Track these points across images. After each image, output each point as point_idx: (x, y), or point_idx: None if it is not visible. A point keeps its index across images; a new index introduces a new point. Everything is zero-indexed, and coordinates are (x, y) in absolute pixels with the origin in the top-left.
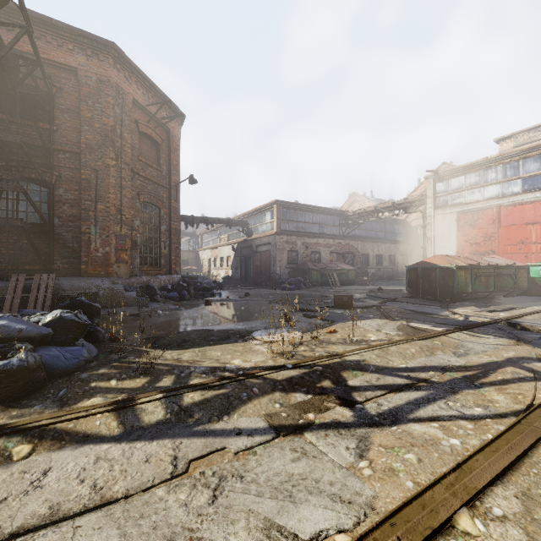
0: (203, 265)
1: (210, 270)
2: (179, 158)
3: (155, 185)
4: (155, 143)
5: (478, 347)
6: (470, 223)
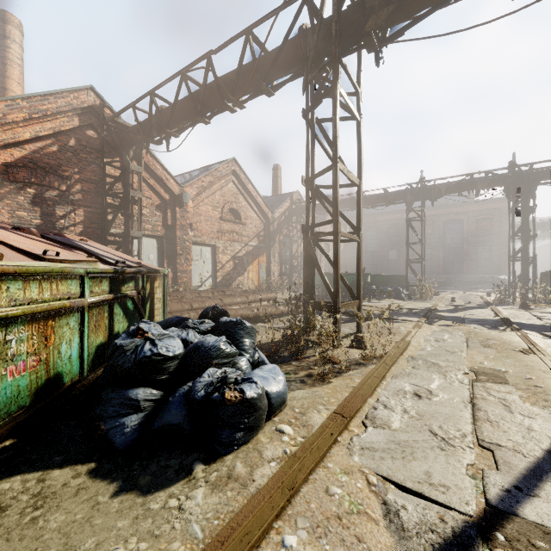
0: None
1: None
2: None
3: None
4: None
5: None
6: None
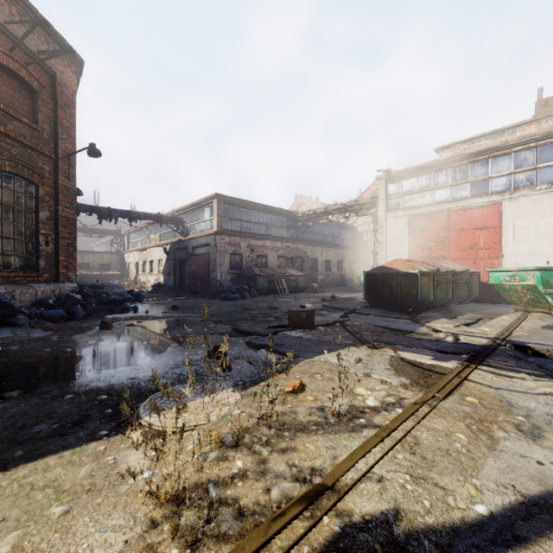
0: (129, 269)
1: (138, 275)
2: (74, 119)
3: (26, 149)
4: (27, 87)
5: (532, 403)
6: (421, 227)
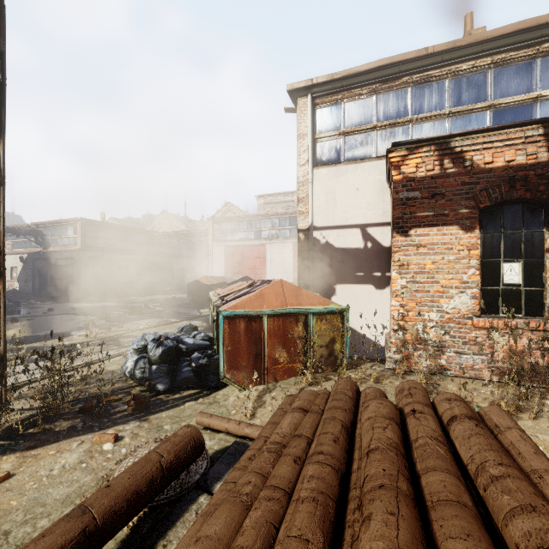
0: None
1: None
2: None
3: None
4: None
5: None
6: (231, 254)
